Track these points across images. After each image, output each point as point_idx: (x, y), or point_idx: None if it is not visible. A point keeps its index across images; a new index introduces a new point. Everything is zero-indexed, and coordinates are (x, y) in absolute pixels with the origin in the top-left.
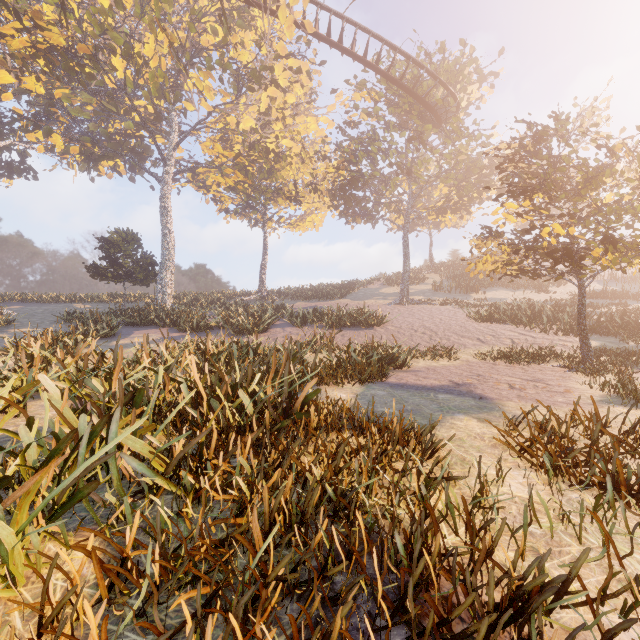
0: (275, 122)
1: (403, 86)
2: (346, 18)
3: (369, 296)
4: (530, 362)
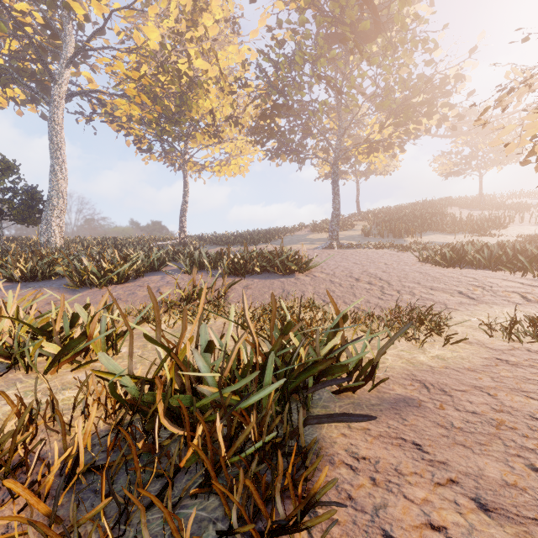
0: (188, 42)
1: None
2: None
3: (295, 241)
4: None
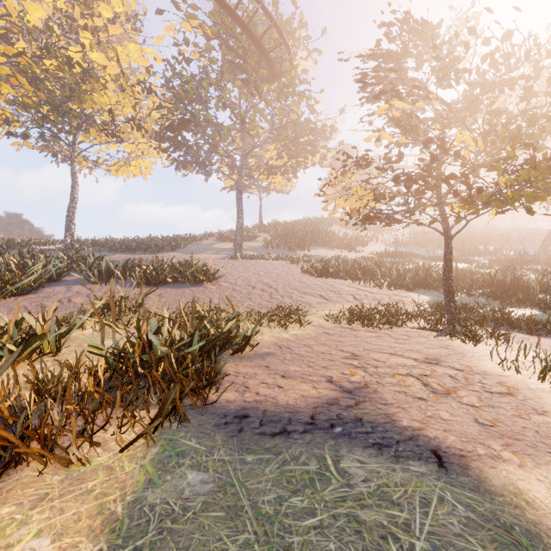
0: (82, 29)
1: (238, 17)
2: None
3: (202, 250)
4: (388, 324)
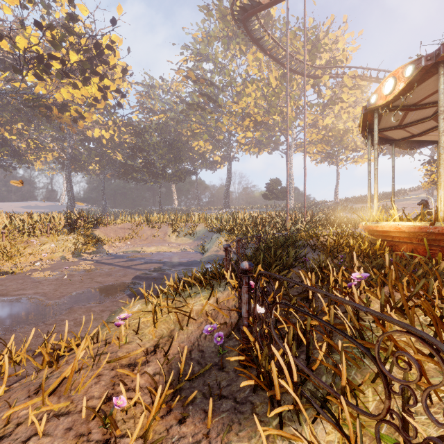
0: (343, 115)
1: None
2: (379, 70)
3: (408, 199)
4: None
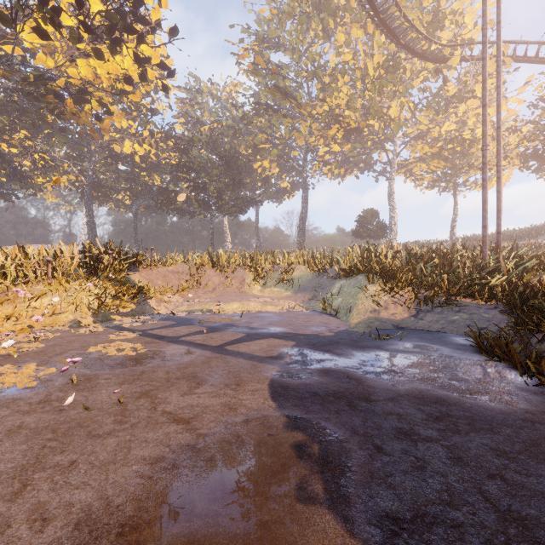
0: (469, 118)
1: None
2: (542, 43)
3: None
4: None
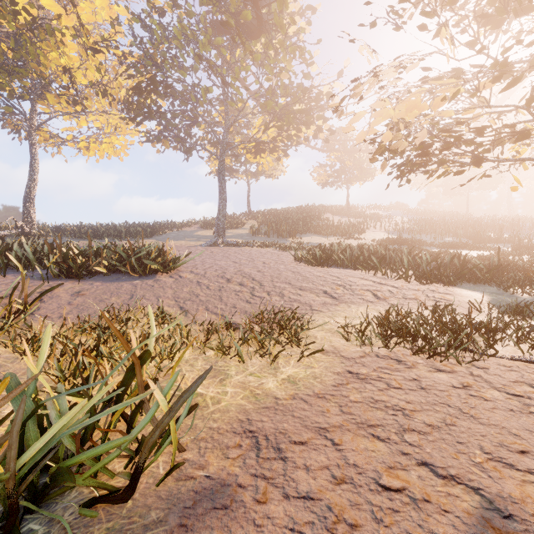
0: None
1: None
2: None
3: (181, 237)
4: (459, 347)
